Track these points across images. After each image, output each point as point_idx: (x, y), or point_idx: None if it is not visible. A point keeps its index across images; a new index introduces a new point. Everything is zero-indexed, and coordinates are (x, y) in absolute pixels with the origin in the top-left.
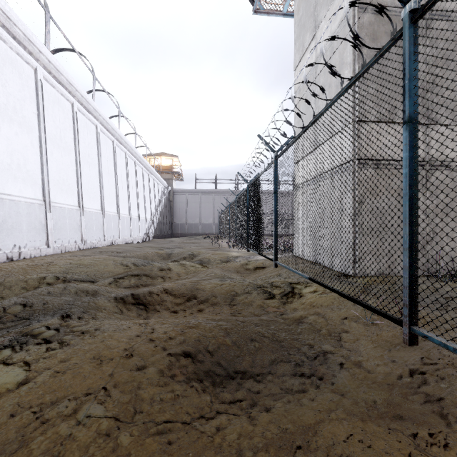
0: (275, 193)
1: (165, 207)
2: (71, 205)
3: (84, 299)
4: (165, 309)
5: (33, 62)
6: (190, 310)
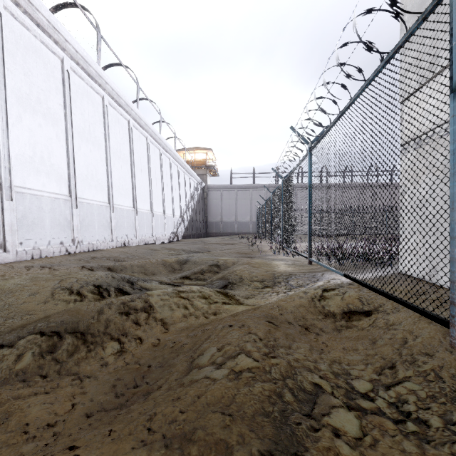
0: None
1: (198, 204)
2: (55, 193)
3: None
4: None
5: None
6: None
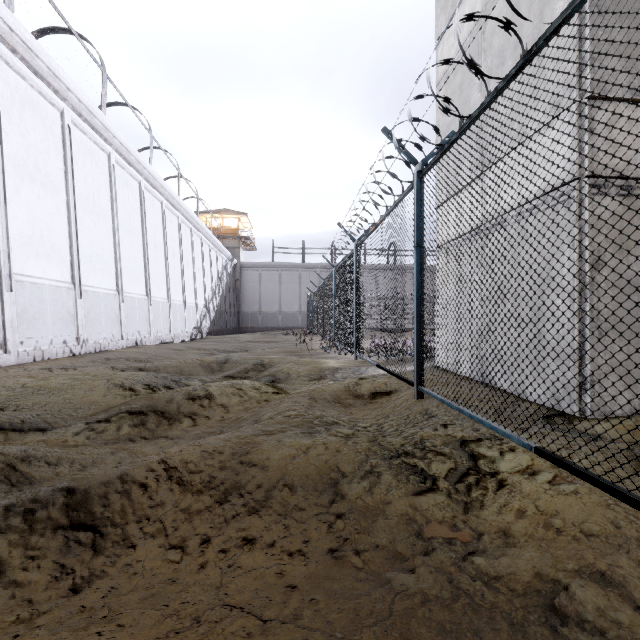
0: (417, 247)
1: (228, 288)
2: (56, 280)
3: None
4: (153, 536)
5: None
6: (221, 538)
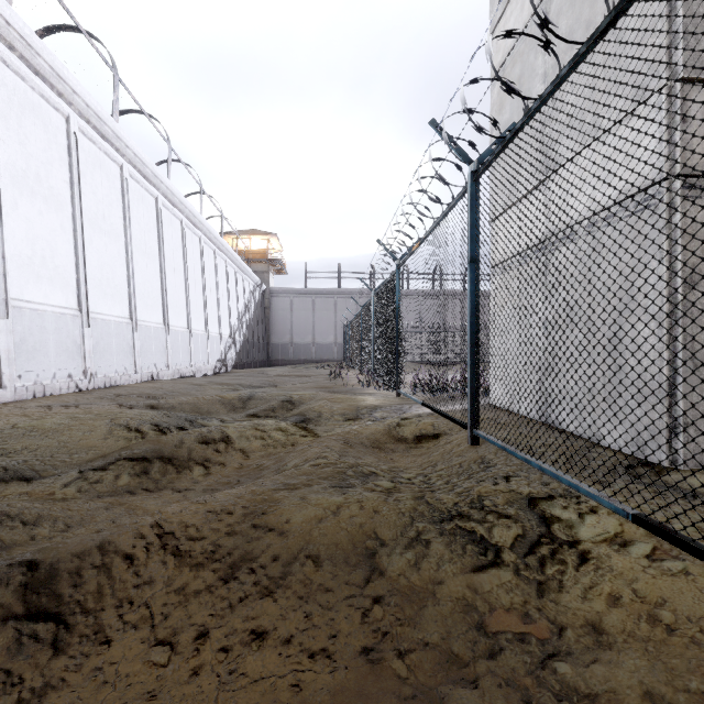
0: (472, 262)
1: (256, 317)
2: (60, 306)
3: None
4: (136, 627)
5: None
6: (222, 630)
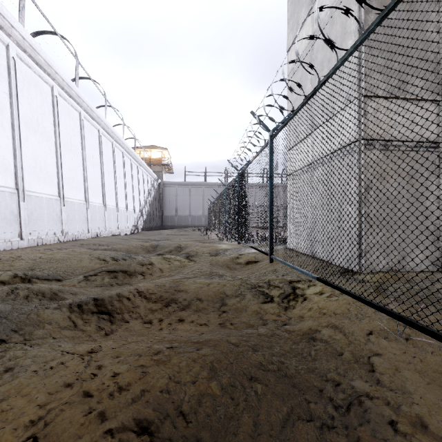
0: (270, 177)
1: (154, 199)
2: (49, 194)
3: (26, 309)
4: (136, 318)
5: (4, 37)
6: (168, 319)
